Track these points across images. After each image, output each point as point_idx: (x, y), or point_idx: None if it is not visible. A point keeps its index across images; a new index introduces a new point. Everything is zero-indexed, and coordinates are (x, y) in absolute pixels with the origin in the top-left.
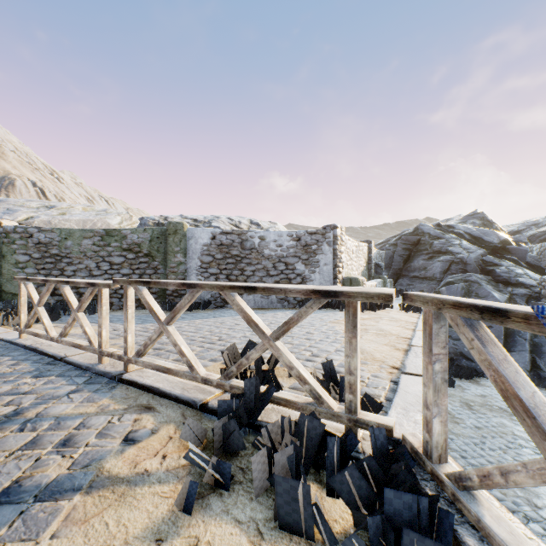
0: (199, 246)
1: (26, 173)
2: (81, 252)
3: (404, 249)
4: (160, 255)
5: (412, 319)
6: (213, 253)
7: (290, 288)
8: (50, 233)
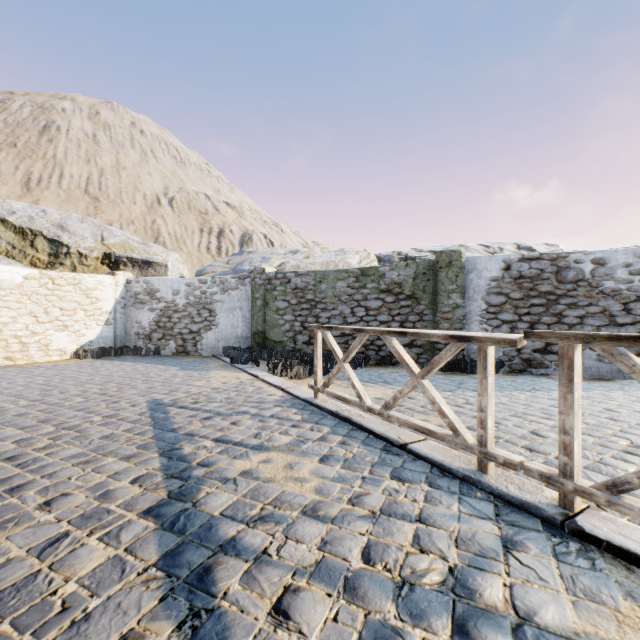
0: (483, 282)
1: (258, 228)
2: (335, 296)
3: None
4: (427, 296)
5: None
6: (506, 291)
7: None
8: (306, 277)
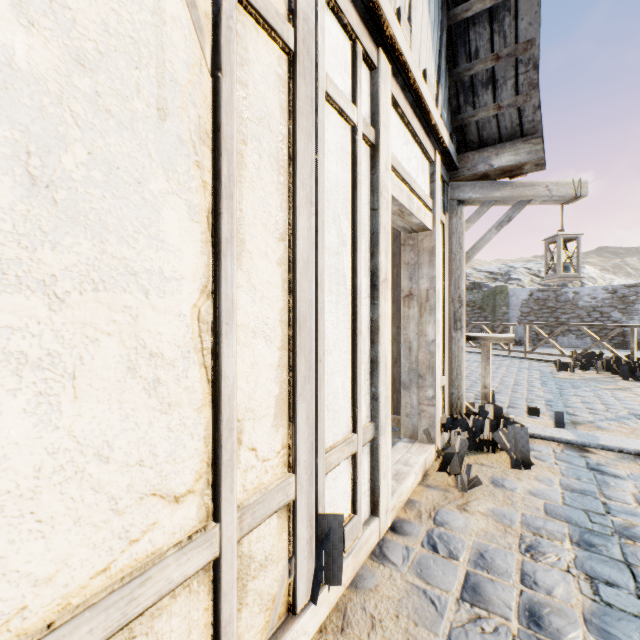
0: (518, 301)
1: None
2: None
3: None
4: (489, 308)
5: None
6: (531, 306)
7: (608, 325)
8: None
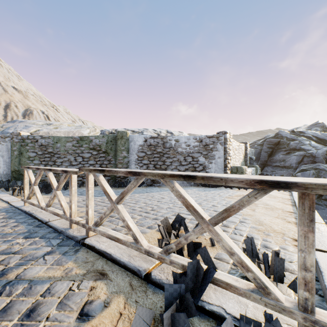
0: (136, 146)
1: (39, 107)
2: (65, 150)
3: (268, 147)
4: (112, 152)
5: (285, 196)
6: (145, 151)
7: (231, 178)
8: (48, 139)
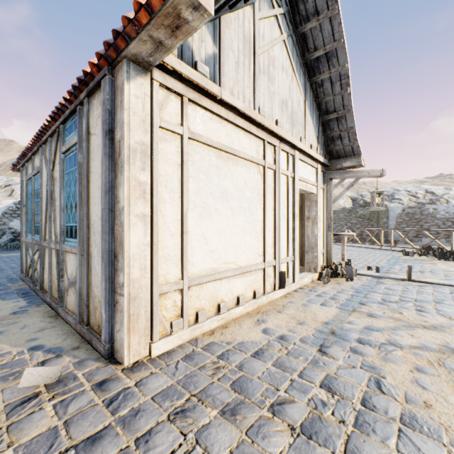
0: (395, 215)
1: None
2: (339, 219)
3: None
4: (374, 219)
5: None
6: (403, 218)
7: (438, 230)
8: None
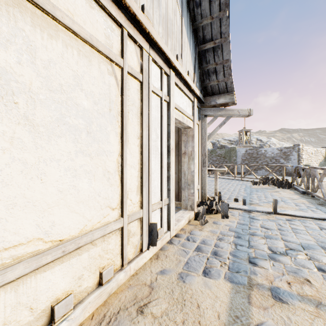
0: (241, 154)
1: None
2: None
3: None
4: (228, 157)
5: None
6: (246, 156)
7: (274, 165)
8: None
